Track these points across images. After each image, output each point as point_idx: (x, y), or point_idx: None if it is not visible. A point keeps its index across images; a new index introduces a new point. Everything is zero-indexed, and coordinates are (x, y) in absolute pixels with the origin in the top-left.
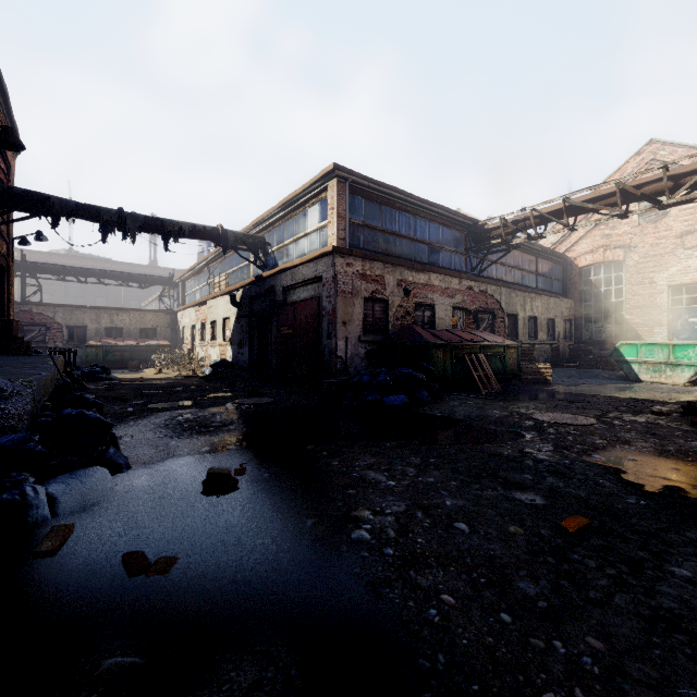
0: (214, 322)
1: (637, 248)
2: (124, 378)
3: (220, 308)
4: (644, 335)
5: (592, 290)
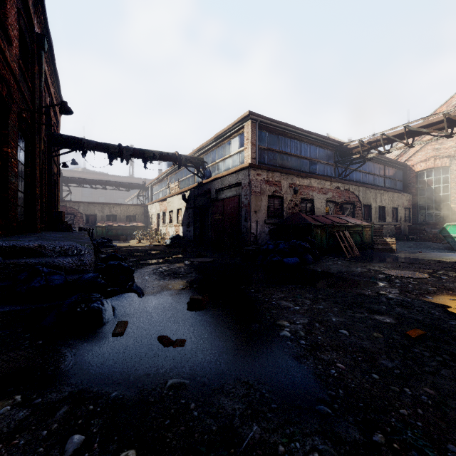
0: (171, 212)
1: None
2: (120, 246)
3: (175, 203)
4: None
5: (426, 187)
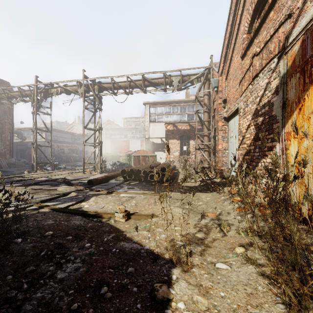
0: None
1: None
2: None
3: None
4: None
5: None
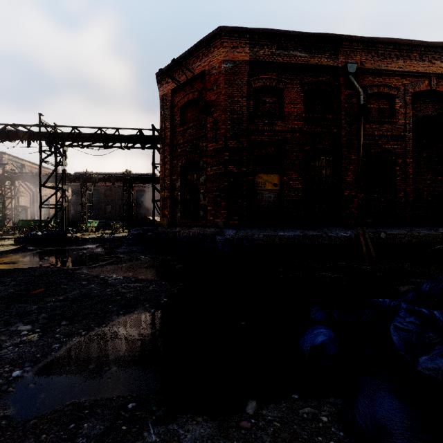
0: None
1: None
2: None
3: None
4: None
5: None
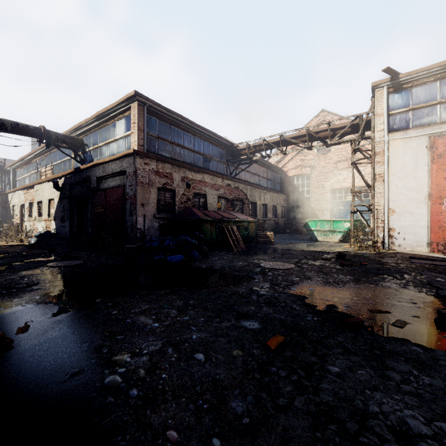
0: (40, 202)
1: (317, 168)
2: None
3: (45, 191)
4: (319, 216)
5: (295, 190)
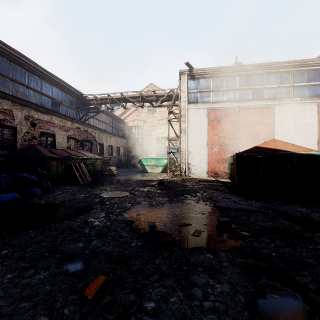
0: None
1: (147, 122)
2: None
3: None
4: (149, 155)
5: (133, 136)
